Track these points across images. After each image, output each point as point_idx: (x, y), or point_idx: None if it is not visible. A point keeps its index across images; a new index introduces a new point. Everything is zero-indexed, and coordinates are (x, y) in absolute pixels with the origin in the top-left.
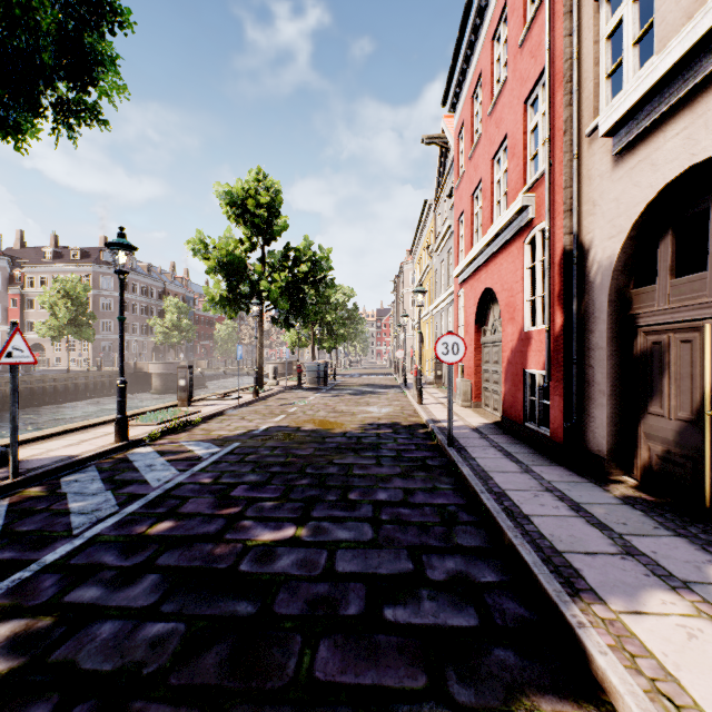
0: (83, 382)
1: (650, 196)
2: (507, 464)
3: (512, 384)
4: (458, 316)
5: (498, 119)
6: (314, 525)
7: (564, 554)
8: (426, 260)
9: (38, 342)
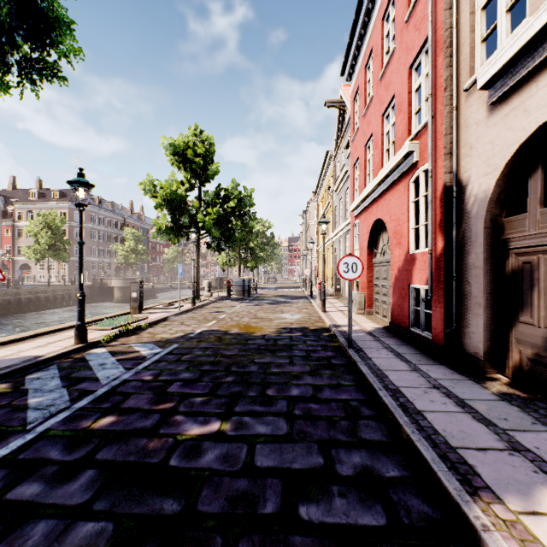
0: (60, 293)
1: (523, 137)
2: (398, 363)
3: (399, 296)
4: (354, 242)
5: (387, 83)
6: (236, 420)
7: (458, 450)
8: (327, 199)
9: (26, 262)
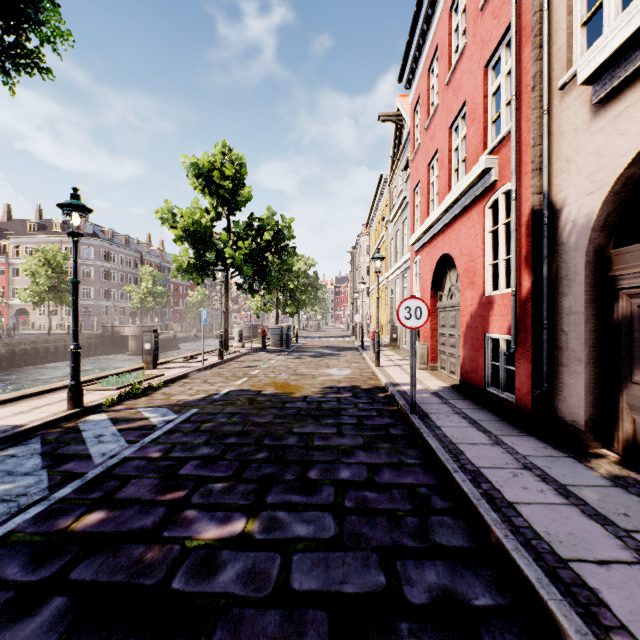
0: (63, 344)
1: None
2: (475, 434)
3: (471, 348)
4: (414, 282)
5: (457, 87)
6: (267, 516)
7: (571, 564)
8: (381, 232)
9: (23, 307)
